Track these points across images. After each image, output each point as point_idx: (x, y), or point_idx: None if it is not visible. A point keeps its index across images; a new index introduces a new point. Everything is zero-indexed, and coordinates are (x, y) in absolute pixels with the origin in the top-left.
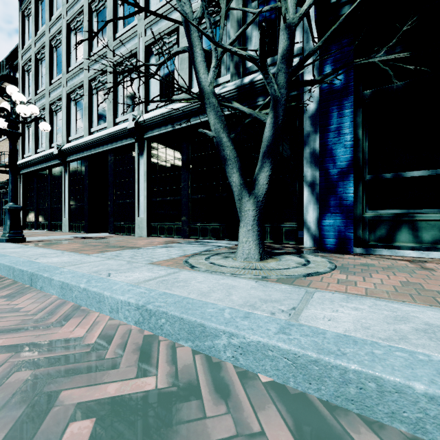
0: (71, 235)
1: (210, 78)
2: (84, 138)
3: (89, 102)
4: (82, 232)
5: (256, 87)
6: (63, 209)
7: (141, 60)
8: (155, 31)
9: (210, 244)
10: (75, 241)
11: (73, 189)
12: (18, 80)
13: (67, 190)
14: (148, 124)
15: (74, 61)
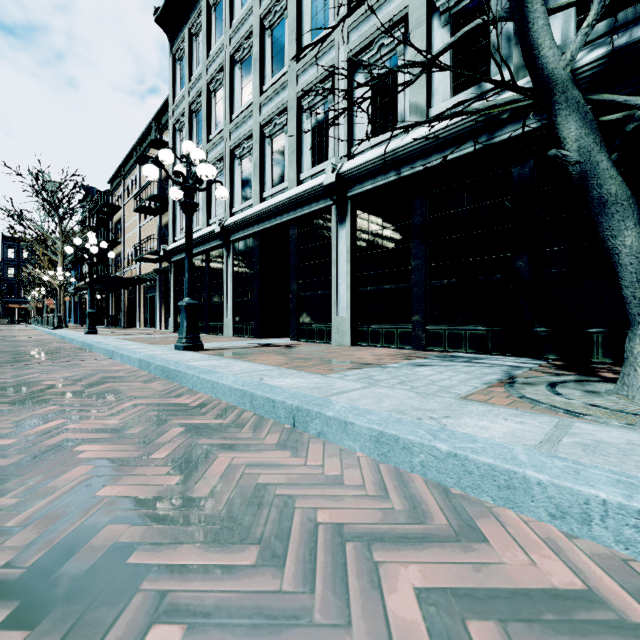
0: (243, 341)
1: (571, 50)
2: (254, 207)
3: (261, 156)
4: (250, 336)
5: (579, 79)
6: (225, 305)
7: (342, 81)
8: (365, 32)
9: (488, 362)
10: (262, 351)
11: (238, 278)
12: (169, 143)
13: (229, 280)
14: (356, 174)
15: (239, 104)
